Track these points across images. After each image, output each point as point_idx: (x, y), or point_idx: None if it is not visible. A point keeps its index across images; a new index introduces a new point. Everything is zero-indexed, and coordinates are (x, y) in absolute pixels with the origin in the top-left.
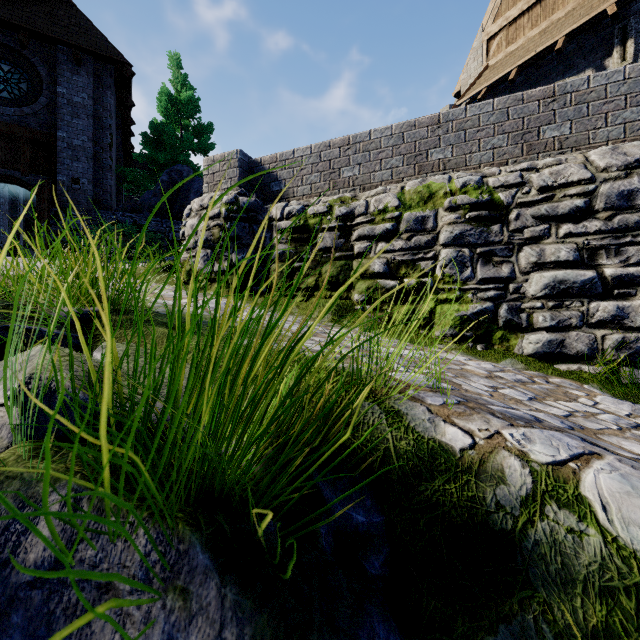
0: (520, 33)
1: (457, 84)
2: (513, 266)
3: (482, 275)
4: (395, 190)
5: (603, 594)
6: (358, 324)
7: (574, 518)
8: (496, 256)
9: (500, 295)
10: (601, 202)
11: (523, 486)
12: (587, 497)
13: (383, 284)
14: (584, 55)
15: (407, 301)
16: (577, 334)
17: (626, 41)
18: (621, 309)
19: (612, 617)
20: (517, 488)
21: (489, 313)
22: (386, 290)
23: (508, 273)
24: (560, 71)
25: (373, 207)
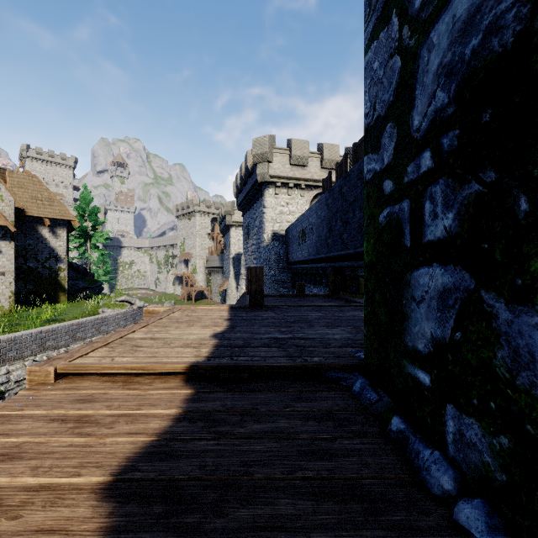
0: None
1: None
2: None
3: None
4: None
5: None
6: None
7: None
8: None
9: None
10: None
11: None
12: None
13: None
14: None
15: None
16: None
17: None
18: None
19: None
20: None
21: None
22: None
23: None
24: None
25: None
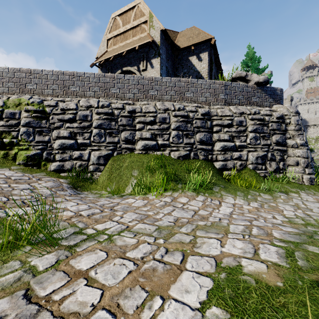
0: (117, 42)
1: (97, 54)
2: (50, 137)
3: (37, 139)
4: (5, 98)
5: None
6: None
7: None
8: (44, 132)
9: (44, 148)
10: (78, 117)
11: None
12: None
13: None
14: (134, 60)
15: (6, 149)
16: (68, 162)
17: (144, 60)
18: (81, 154)
19: None
20: None
21: (39, 155)
22: None
23: (47, 139)
24: (128, 63)
25: None
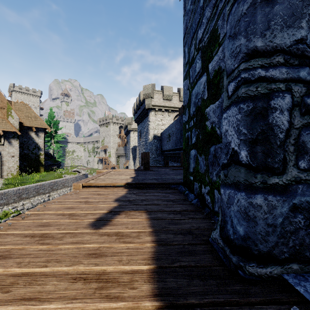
0: None
1: None
2: None
3: None
4: None
5: None
6: None
7: None
8: None
9: None
10: None
11: None
12: None
13: None
14: None
15: None
16: None
17: (1, 138)
18: None
19: None
20: None
21: None
22: None
23: None
24: None
25: None
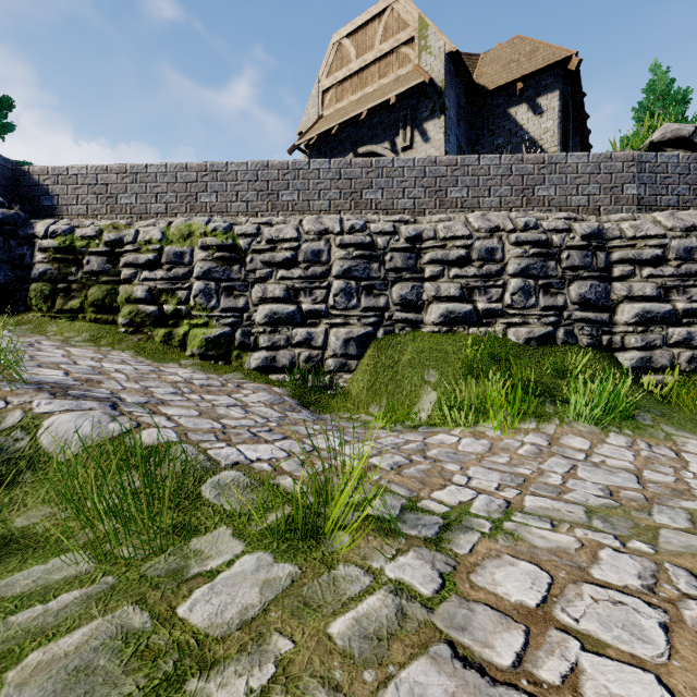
0: (345, 95)
1: (300, 124)
2: (248, 299)
3: (224, 305)
4: (163, 224)
5: (5, 460)
6: (115, 345)
7: (24, 433)
8: (236, 290)
9: (237, 322)
10: (302, 256)
11: (11, 423)
12: (44, 424)
13: (144, 309)
14: (384, 129)
15: (168, 325)
16: (284, 352)
17: (406, 127)
18: (310, 334)
19: (0, 468)
20: (6, 424)
21: (228, 336)
22: (146, 315)
23: (243, 304)
24: (370, 137)
25: (140, 237)
